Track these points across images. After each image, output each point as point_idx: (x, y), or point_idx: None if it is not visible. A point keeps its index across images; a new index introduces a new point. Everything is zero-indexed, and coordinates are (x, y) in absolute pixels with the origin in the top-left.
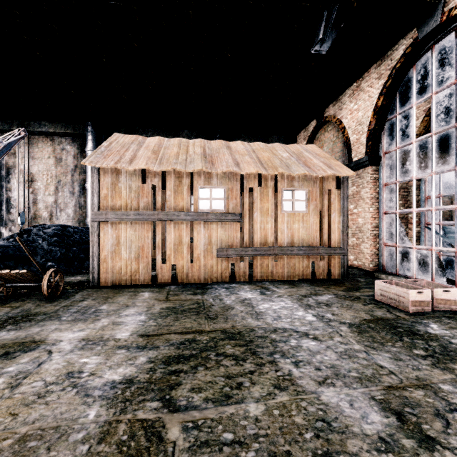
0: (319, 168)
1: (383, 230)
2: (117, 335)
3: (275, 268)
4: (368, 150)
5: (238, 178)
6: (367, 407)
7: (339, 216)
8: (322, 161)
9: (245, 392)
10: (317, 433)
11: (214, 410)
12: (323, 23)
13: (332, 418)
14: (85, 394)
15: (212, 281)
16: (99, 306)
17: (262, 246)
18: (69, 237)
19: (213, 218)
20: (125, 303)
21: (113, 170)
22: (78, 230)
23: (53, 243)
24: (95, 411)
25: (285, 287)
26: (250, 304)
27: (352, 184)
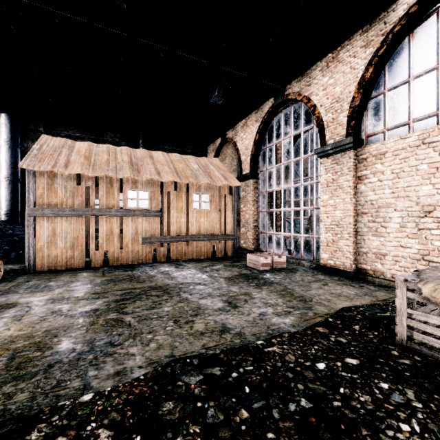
0: (218, 179)
1: (260, 223)
2: (75, 295)
3: (187, 251)
4: (251, 168)
5: (159, 183)
6: (218, 302)
7: (232, 213)
8: (221, 173)
9: (163, 305)
10: (194, 311)
11: (147, 311)
12: (217, 86)
13: (202, 306)
14: (71, 316)
15: (138, 263)
16: (47, 283)
17: (177, 235)
18: None
19: (139, 214)
20: (69, 280)
21: (49, 172)
22: None
23: None
24: (82, 320)
25: (194, 263)
26: (167, 273)
27: (242, 190)
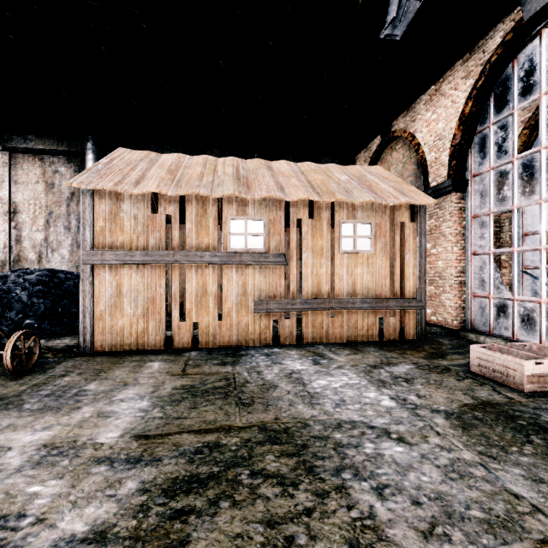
0: (389, 195)
1: (471, 277)
2: (100, 436)
3: (331, 327)
4: (451, 172)
5: (282, 206)
6: None
7: (415, 258)
8: (392, 185)
9: None
10: None
11: None
12: None
13: None
14: None
15: (247, 345)
16: (85, 385)
17: (314, 298)
18: (59, 285)
19: (249, 260)
20: (123, 380)
21: (113, 194)
22: (71, 276)
23: (35, 293)
24: None
25: (346, 353)
26: (300, 380)
27: (429, 217)
